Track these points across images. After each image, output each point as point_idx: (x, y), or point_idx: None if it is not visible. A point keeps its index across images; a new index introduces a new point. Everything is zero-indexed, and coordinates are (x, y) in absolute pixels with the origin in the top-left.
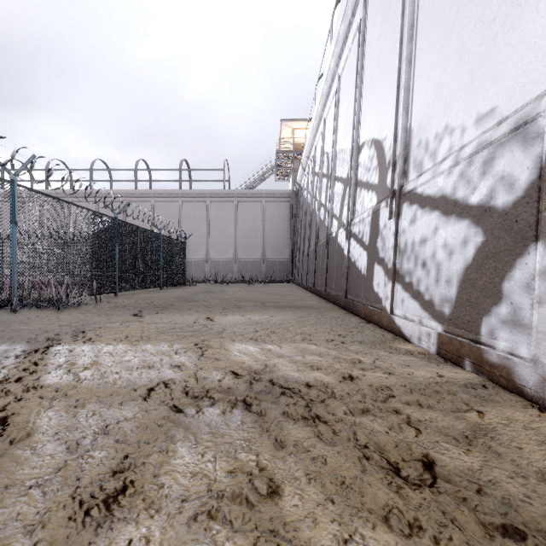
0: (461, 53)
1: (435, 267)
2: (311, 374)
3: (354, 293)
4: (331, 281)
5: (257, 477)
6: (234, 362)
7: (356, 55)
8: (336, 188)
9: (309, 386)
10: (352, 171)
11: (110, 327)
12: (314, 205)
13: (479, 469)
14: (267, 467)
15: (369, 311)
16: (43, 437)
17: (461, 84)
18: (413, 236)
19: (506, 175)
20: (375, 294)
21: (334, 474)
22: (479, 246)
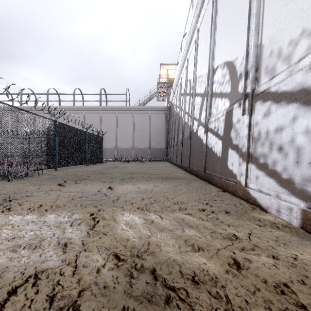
0: None
1: (294, 151)
2: (194, 258)
3: (211, 169)
4: (193, 161)
5: None
6: (119, 238)
7: (210, 11)
8: (196, 100)
9: (196, 284)
10: (209, 87)
11: (34, 195)
12: (181, 113)
13: None
14: None
15: (225, 183)
16: None
17: None
18: (267, 126)
19: None
20: (230, 171)
21: None
22: None
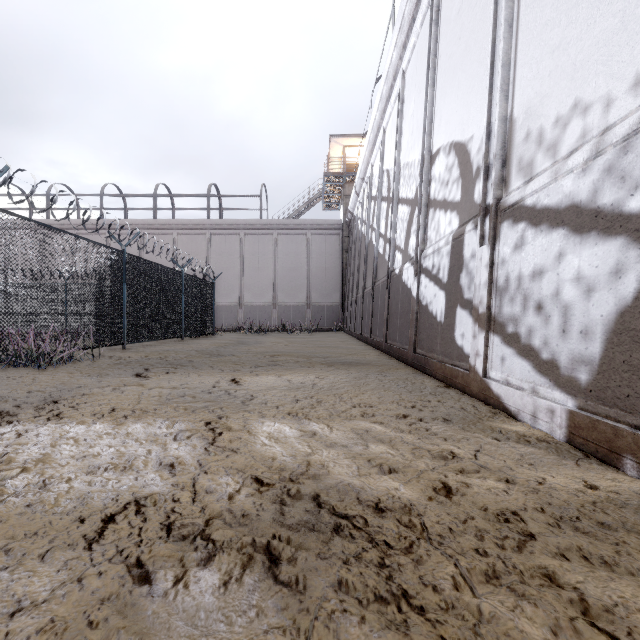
0: None
1: (560, 311)
2: (381, 482)
3: (426, 346)
4: (394, 331)
5: None
6: (259, 456)
7: (426, 40)
8: (400, 212)
9: (380, 512)
10: (423, 188)
11: (97, 394)
12: (370, 236)
13: None
14: None
15: (450, 372)
16: None
17: (604, 34)
18: (519, 268)
19: None
20: (458, 349)
21: None
22: None
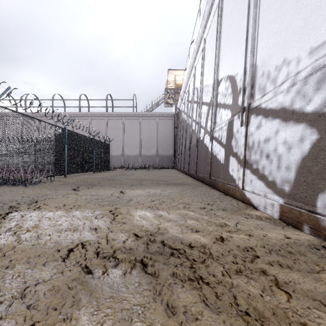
0: (296, 7)
1: (277, 158)
2: (192, 236)
3: (215, 175)
4: (200, 168)
5: None
6: (136, 225)
7: (216, 24)
8: (203, 109)
9: (191, 247)
10: (214, 97)
11: (55, 198)
12: (188, 120)
13: None
14: None
15: (227, 187)
16: None
17: (296, 28)
18: (259, 137)
19: None
20: (231, 176)
21: None
22: (314, 142)
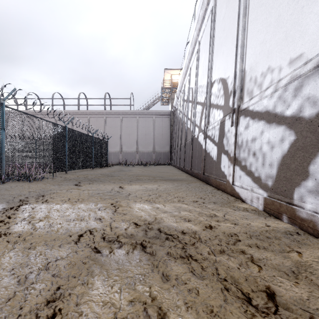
0: (278, 21)
1: (262, 156)
2: (185, 224)
3: (209, 171)
4: (194, 164)
5: (149, 306)
6: (135, 216)
7: (209, 28)
8: (197, 108)
9: (183, 233)
10: (207, 98)
11: (60, 192)
12: (184, 119)
13: (307, 299)
14: (157, 297)
15: (219, 183)
16: (3, 272)
17: (279, 40)
18: (247, 137)
19: (311, 96)
20: (222, 172)
21: (205, 304)
22: (292, 143)
